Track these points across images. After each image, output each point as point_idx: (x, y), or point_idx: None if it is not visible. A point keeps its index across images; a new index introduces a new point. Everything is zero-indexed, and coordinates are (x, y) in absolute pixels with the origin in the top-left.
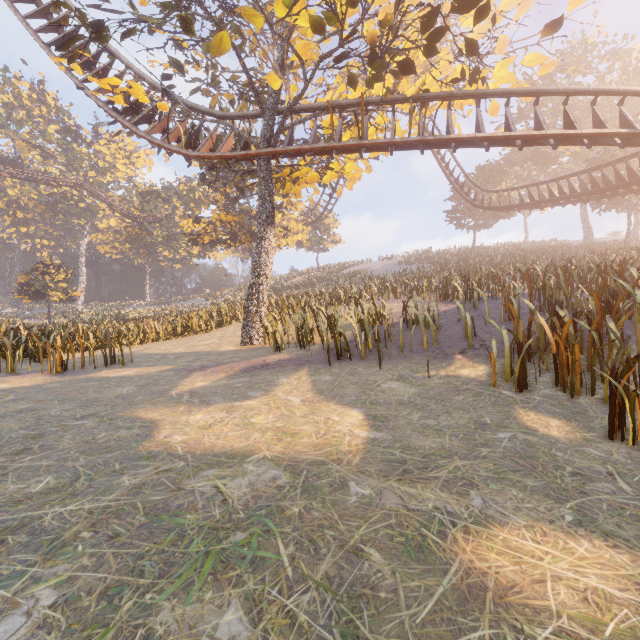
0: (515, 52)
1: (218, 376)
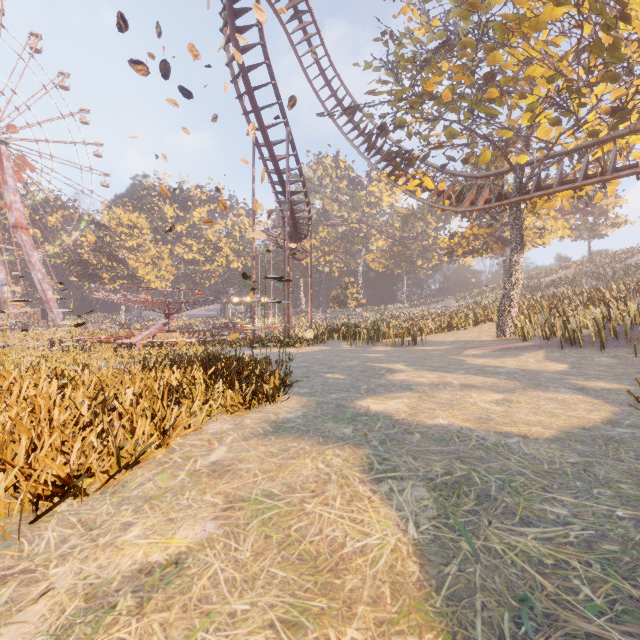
0: None
1: (484, 351)
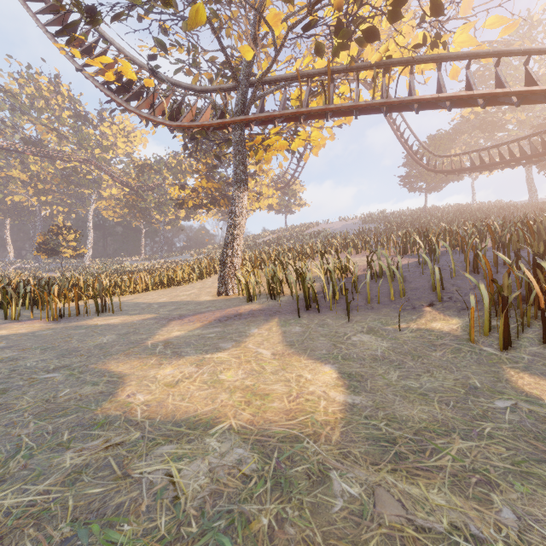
0: (476, 16)
1: (194, 325)
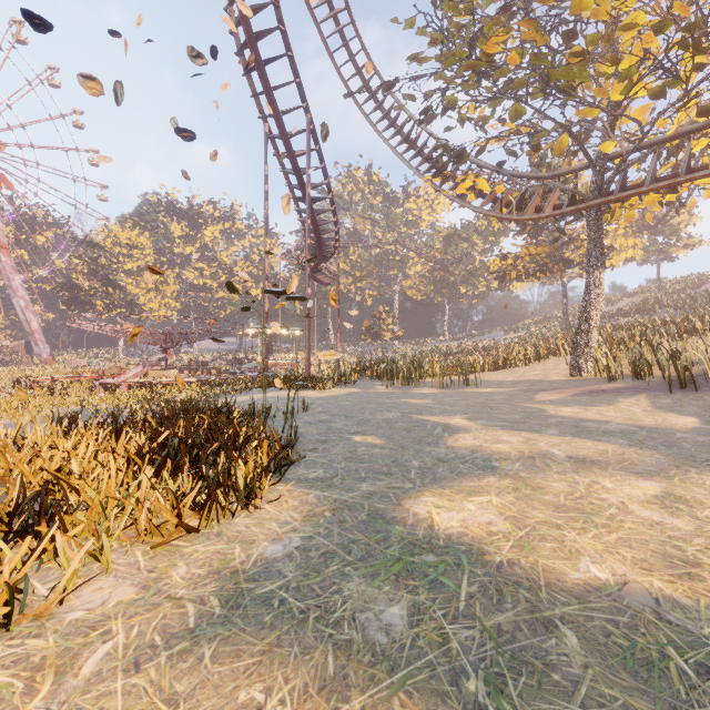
0: None
1: (561, 395)
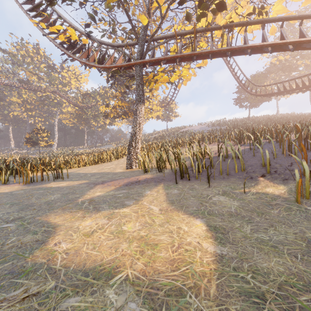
0: None
1: (110, 188)
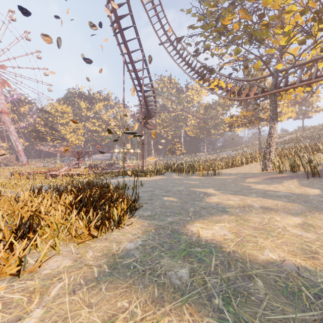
0: None
1: (258, 179)
